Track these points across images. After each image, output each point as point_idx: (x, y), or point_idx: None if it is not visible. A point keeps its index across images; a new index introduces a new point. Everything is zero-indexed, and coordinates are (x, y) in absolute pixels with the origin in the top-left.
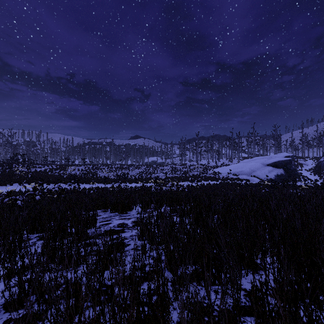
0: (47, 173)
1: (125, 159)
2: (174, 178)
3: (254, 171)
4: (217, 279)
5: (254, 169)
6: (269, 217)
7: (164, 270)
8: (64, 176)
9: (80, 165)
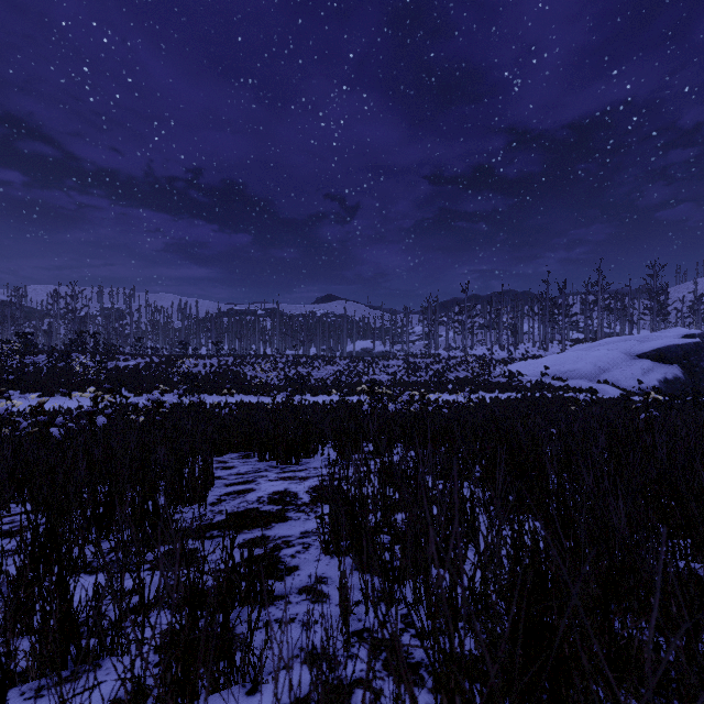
0: (139, 372)
1: (304, 344)
2: (413, 385)
3: (605, 370)
4: None
5: (606, 367)
6: None
7: None
8: (174, 378)
9: (210, 356)
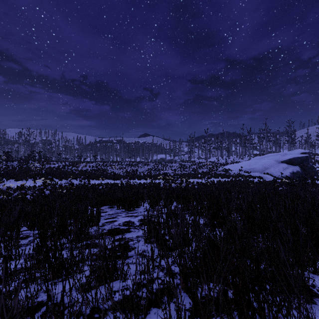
0: (60, 169)
1: (134, 156)
2: (183, 175)
3: (267, 168)
4: (259, 312)
5: (268, 166)
6: (316, 220)
7: (180, 297)
8: (76, 172)
9: (92, 162)
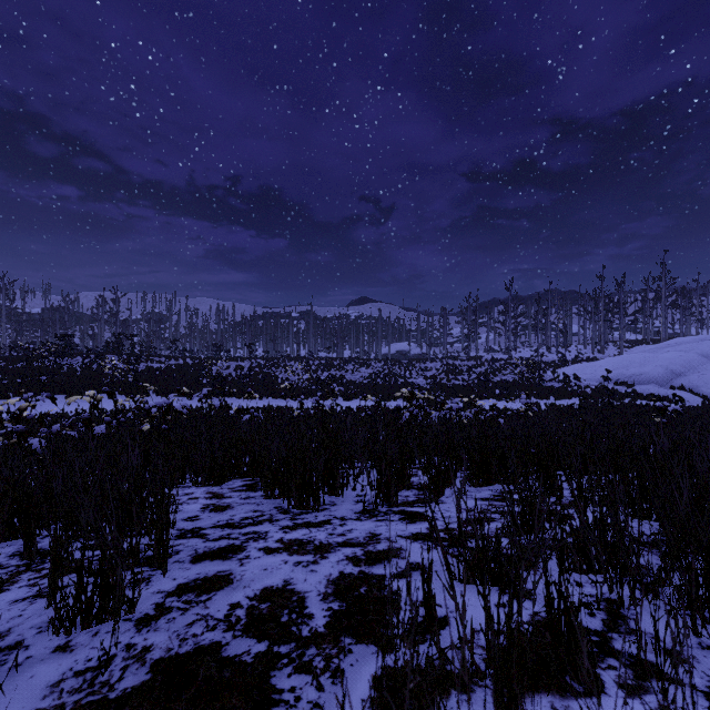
0: (169, 373)
1: (337, 346)
2: (454, 390)
3: (679, 374)
4: None
5: (681, 370)
6: None
7: None
8: (204, 381)
9: (243, 358)
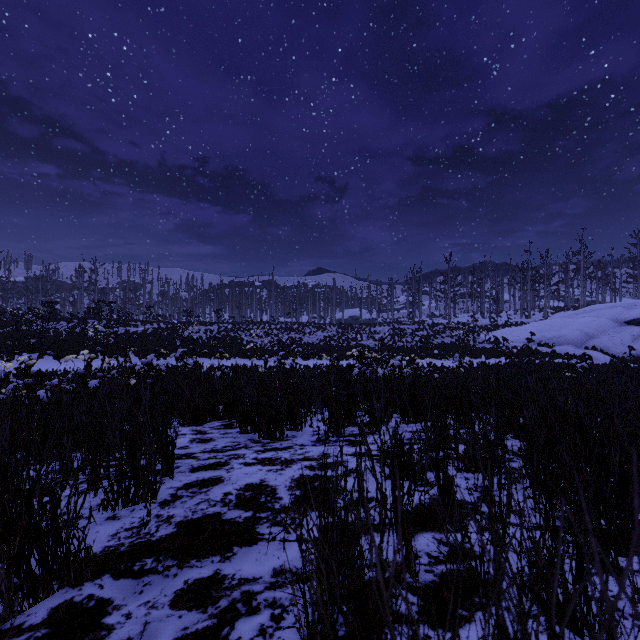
0: (146, 336)
1: (296, 312)
2: (399, 350)
3: (593, 337)
4: None
5: (594, 333)
6: None
7: None
8: (177, 343)
9: (211, 323)
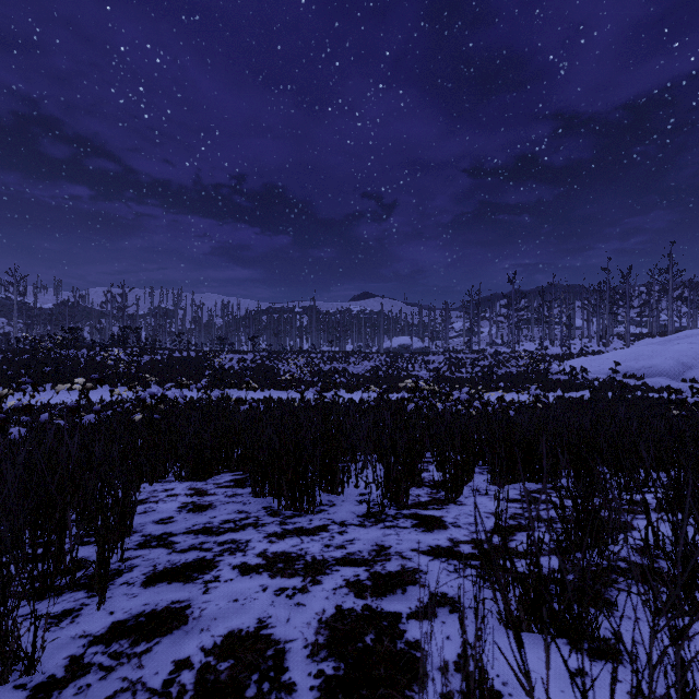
0: (172, 365)
1: (340, 340)
2: (458, 382)
3: (691, 367)
4: None
5: (692, 363)
6: None
7: None
8: (206, 373)
9: (246, 351)
